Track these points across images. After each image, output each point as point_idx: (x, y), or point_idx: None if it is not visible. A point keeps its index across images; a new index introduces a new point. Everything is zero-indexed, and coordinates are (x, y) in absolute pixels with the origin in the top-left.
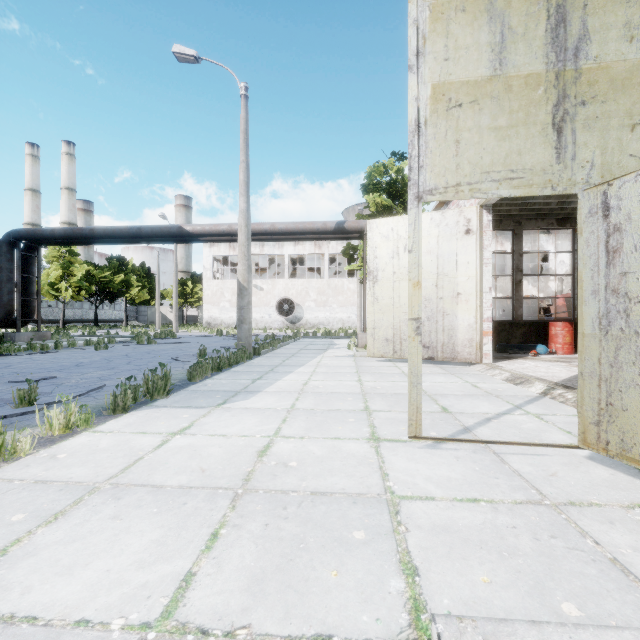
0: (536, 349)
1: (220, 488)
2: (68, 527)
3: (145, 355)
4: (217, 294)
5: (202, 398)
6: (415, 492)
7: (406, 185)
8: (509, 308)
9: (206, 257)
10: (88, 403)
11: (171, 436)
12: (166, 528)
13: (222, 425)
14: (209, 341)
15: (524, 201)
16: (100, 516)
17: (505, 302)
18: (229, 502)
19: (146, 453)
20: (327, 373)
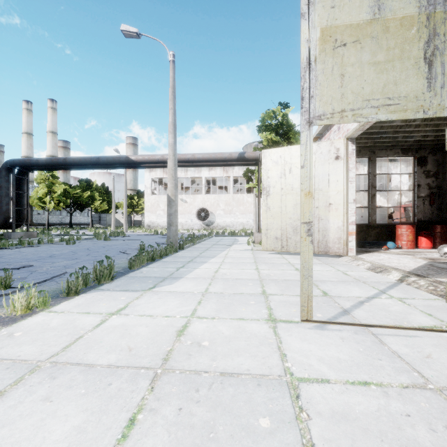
0: (387, 245)
1: (142, 368)
2: (2, 410)
3: (101, 249)
4: (154, 205)
5: (137, 283)
6: (311, 374)
7: (289, 126)
8: (363, 215)
9: (147, 179)
10: (51, 287)
11: (109, 316)
12: (89, 412)
13: (150, 306)
14: (148, 238)
15: (378, 135)
16: (33, 397)
17: (360, 210)
18: (148, 383)
19: (86, 332)
20: (232, 263)
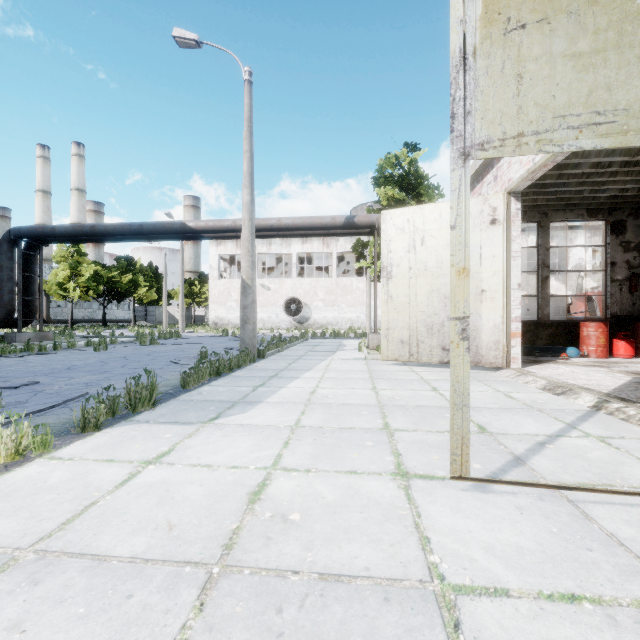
0: (566, 352)
1: (188, 563)
2: None
3: (144, 357)
4: (224, 294)
5: (193, 410)
6: (476, 577)
7: (420, 177)
8: (527, 307)
9: (213, 256)
10: (60, 416)
11: (143, 466)
12: None
13: (209, 450)
14: (214, 342)
15: (554, 189)
16: None
17: (522, 301)
18: (196, 594)
19: (103, 494)
20: (337, 379)
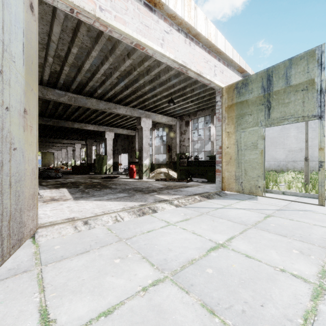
0: None
1: None
2: None
3: None
4: None
5: None
6: None
7: None
8: None
9: None
10: None
11: None
12: None
13: None
14: None
15: None
16: None
17: None
18: None
19: None
20: None
